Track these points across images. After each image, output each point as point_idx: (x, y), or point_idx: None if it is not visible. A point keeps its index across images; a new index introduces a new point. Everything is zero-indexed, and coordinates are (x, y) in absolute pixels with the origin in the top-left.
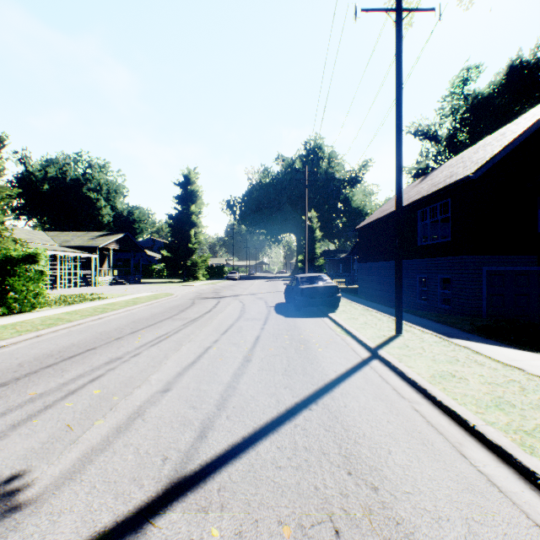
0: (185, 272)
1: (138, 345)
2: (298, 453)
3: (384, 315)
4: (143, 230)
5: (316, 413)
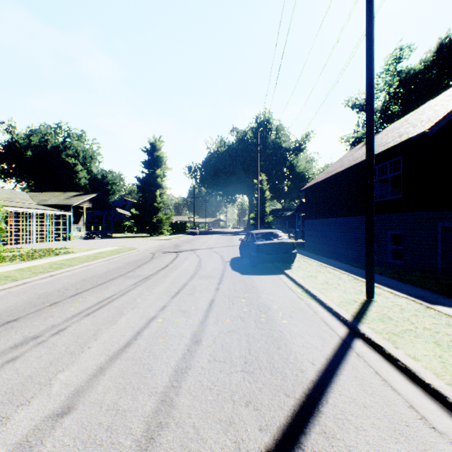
0: (151, 227)
1: (71, 314)
2: None
3: (342, 273)
4: (115, 191)
5: None
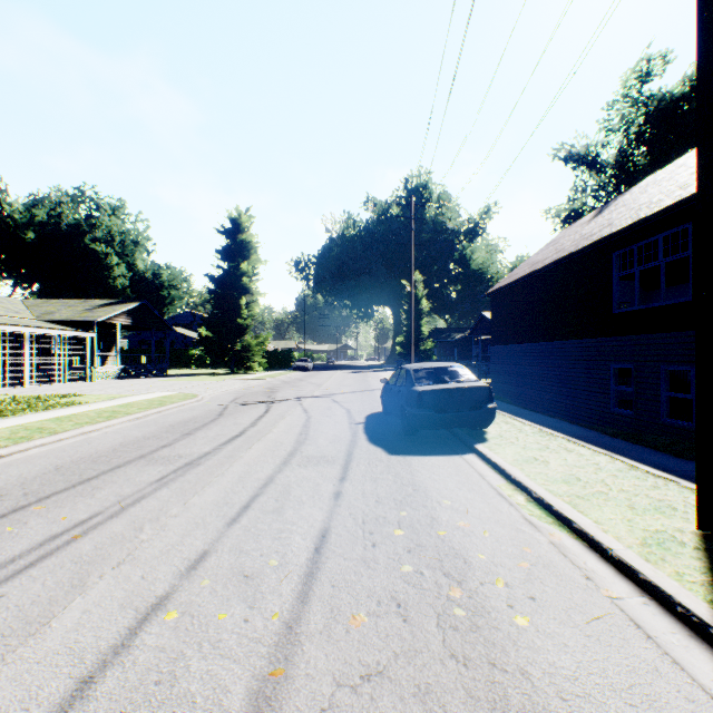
0: (233, 359)
1: None
2: None
3: (595, 451)
4: (174, 300)
5: None
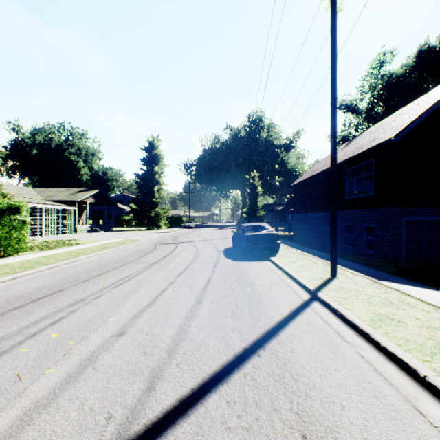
0: (149, 221)
1: (102, 287)
2: (248, 410)
3: (318, 259)
4: (115, 187)
5: (265, 359)
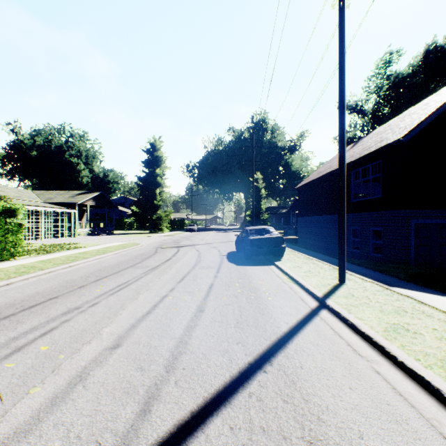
0: (151, 224)
1: (99, 294)
2: (254, 438)
3: (325, 264)
4: (116, 190)
5: (272, 376)
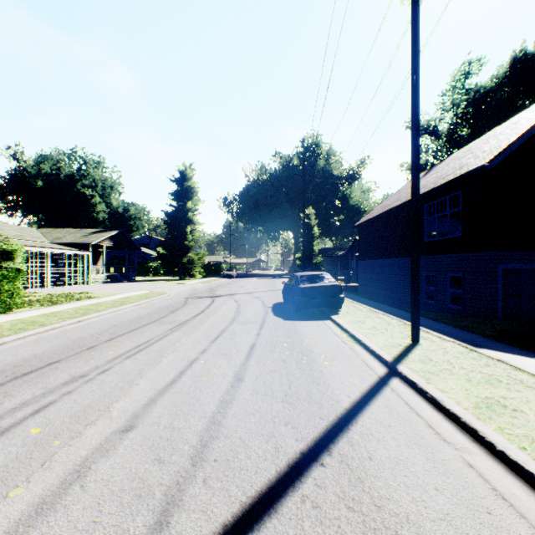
0: (181, 269)
1: (112, 357)
2: None
3: (393, 318)
4: (138, 227)
5: (331, 471)
